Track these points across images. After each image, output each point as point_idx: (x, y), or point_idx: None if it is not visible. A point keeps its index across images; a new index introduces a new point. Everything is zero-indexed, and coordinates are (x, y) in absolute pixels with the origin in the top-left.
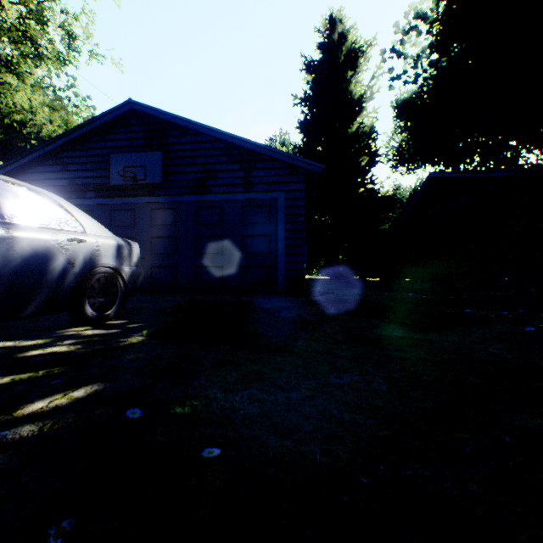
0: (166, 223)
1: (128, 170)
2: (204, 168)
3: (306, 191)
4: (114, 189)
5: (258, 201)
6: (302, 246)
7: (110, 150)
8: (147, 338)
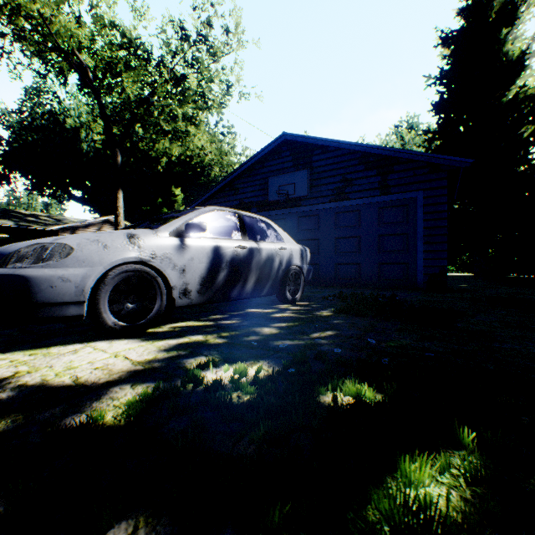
0: (310, 228)
1: (281, 188)
2: (342, 178)
3: (447, 185)
4: (270, 204)
5: (394, 202)
6: (444, 243)
7: (267, 174)
8: (334, 313)
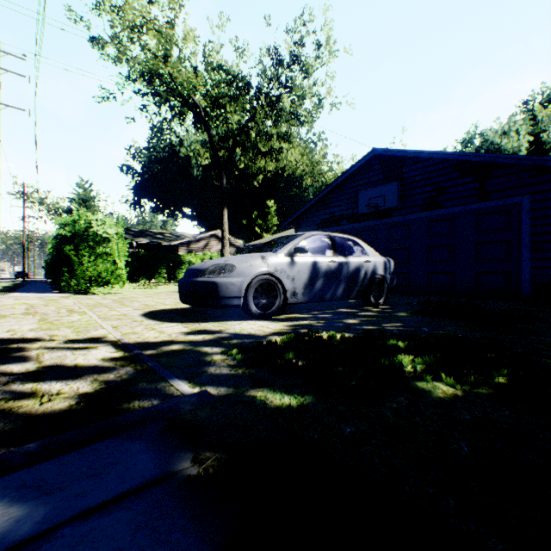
0: (400, 238)
1: (371, 201)
2: (434, 187)
3: None
4: (359, 216)
5: (494, 208)
6: None
7: (357, 188)
8: (409, 314)
